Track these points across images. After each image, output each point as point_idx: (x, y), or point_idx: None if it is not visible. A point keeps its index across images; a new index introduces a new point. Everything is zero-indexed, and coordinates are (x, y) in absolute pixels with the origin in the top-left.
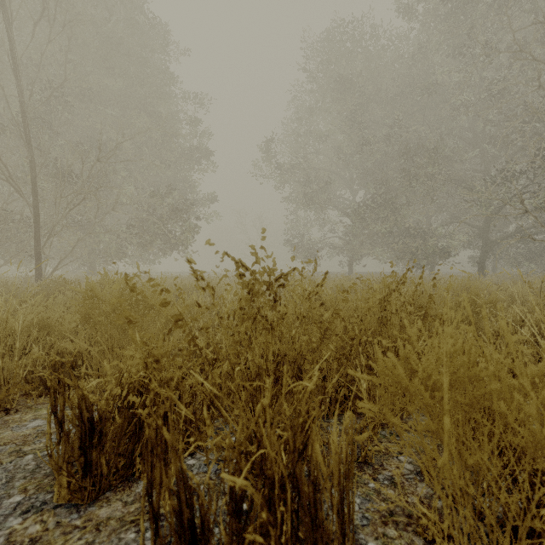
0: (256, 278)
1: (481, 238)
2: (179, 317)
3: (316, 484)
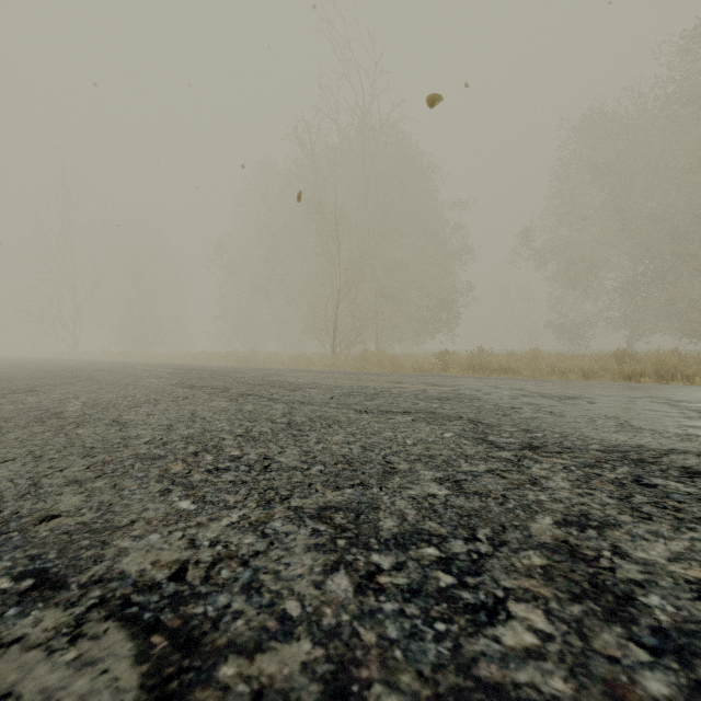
0: (480, 350)
1: None
2: (472, 354)
3: (483, 364)
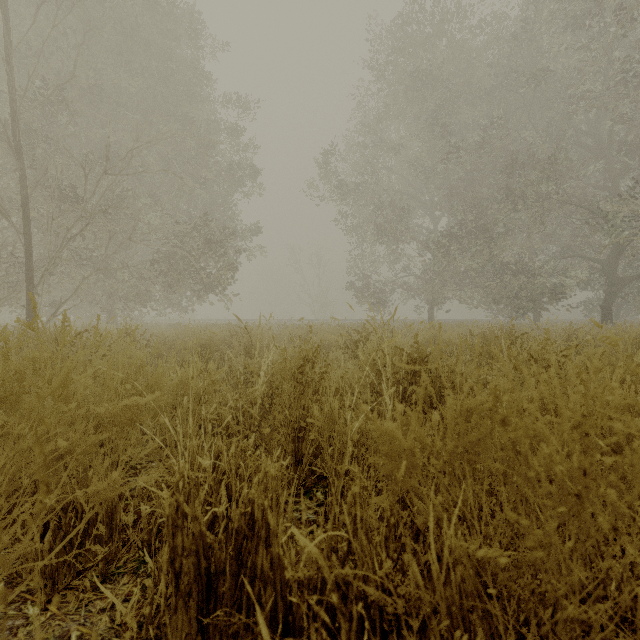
0: None
1: (606, 275)
2: None
3: None
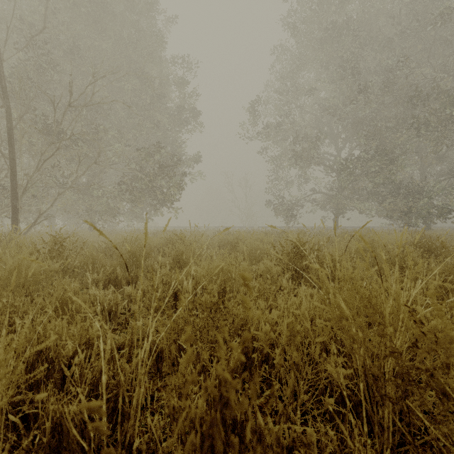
0: None
1: None
2: None
3: None
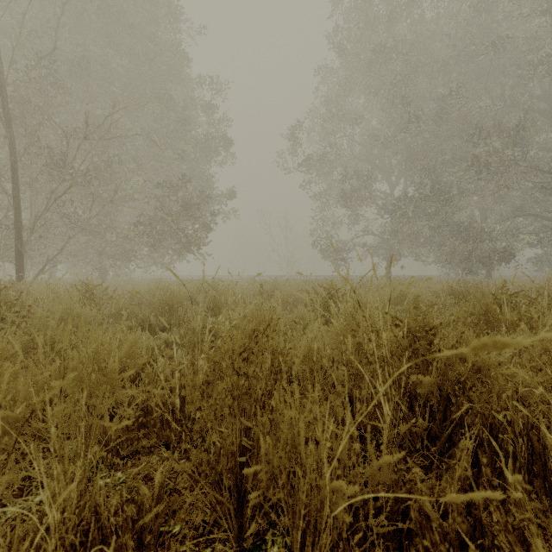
0: None
1: None
2: None
3: None
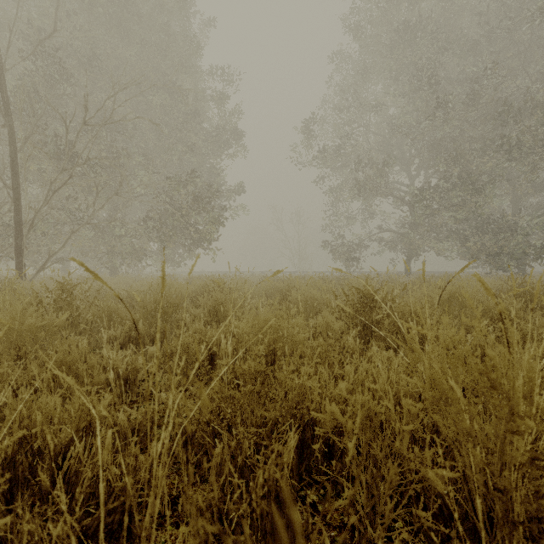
0: None
1: None
2: None
3: None
